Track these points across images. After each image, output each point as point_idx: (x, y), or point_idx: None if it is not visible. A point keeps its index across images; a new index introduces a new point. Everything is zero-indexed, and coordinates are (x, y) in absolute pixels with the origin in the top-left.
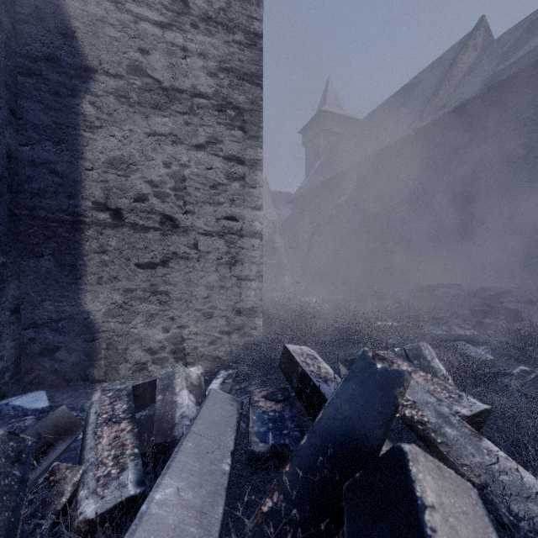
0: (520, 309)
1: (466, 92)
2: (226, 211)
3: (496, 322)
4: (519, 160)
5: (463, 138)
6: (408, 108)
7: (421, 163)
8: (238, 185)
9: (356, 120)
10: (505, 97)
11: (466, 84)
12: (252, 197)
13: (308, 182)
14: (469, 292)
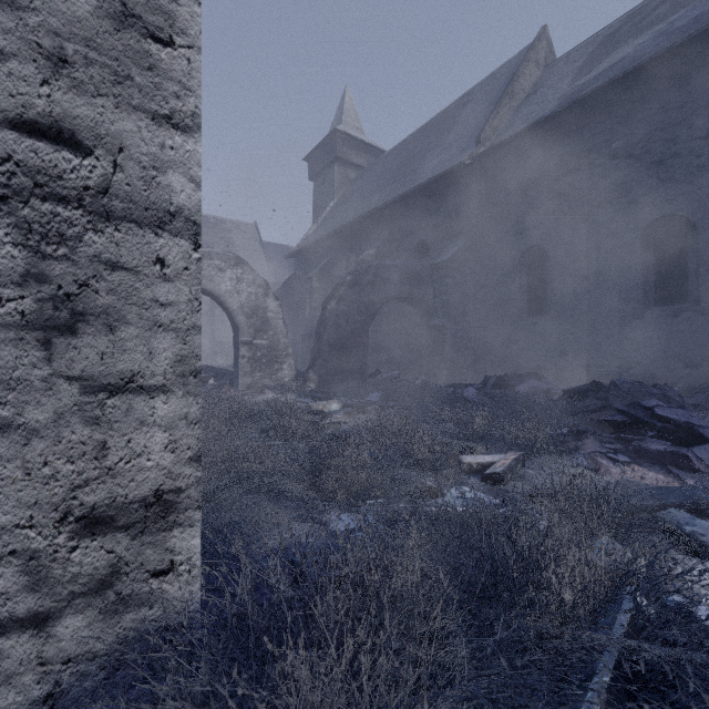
0: (695, 422)
1: (536, 112)
2: (22, 95)
3: (673, 448)
4: (609, 205)
5: (535, 172)
6: (456, 132)
7: (479, 205)
8: (87, 4)
9: (383, 152)
10: (590, 118)
11: (533, 103)
12: (156, 77)
13: (317, 230)
14: (571, 389)
